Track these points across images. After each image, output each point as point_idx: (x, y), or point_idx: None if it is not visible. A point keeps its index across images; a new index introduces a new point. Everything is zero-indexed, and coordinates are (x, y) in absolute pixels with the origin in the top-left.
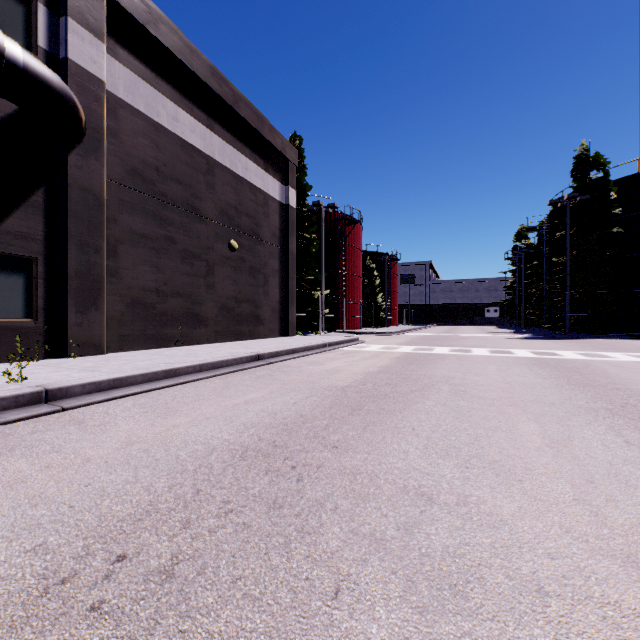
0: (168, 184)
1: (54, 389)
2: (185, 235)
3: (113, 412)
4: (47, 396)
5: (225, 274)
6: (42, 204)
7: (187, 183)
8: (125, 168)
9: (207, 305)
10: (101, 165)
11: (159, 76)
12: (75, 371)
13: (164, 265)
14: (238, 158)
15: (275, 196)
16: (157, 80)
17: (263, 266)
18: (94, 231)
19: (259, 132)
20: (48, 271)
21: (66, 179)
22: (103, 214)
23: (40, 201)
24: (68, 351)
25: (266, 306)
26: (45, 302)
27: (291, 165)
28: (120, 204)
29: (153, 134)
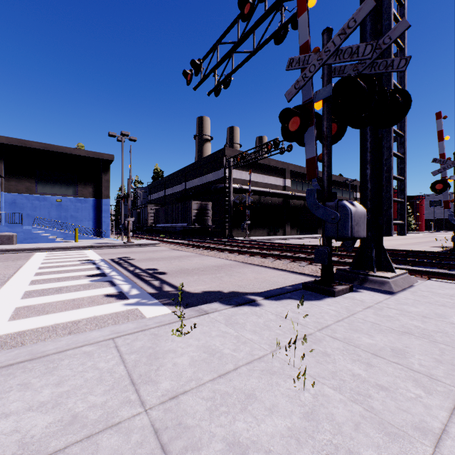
0: None
1: None
2: None
3: None
4: None
5: None
6: None
7: None
8: None
9: None
10: None
11: None
12: None
13: None
14: None
15: None
16: None
17: None
18: None
19: None
20: None
21: None
22: None
23: None
24: None
25: None
26: None
27: None
28: None
29: None
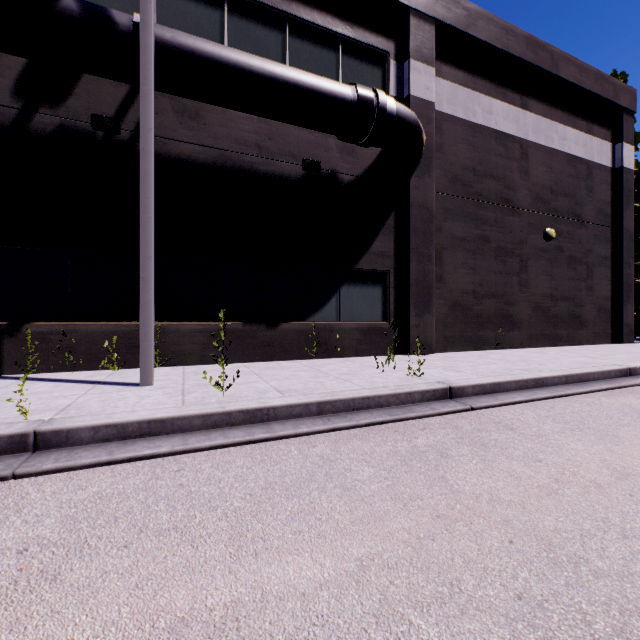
0: (482, 182)
1: (454, 387)
2: (498, 232)
3: (528, 421)
4: (450, 393)
5: (538, 269)
6: (392, 226)
7: (499, 176)
8: (447, 177)
9: (519, 305)
10: (431, 180)
11: (474, 75)
12: (441, 370)
13: (479, 266)
14: (553, 130)
15: (601, 161)
16: (473, 80)
17: (584, 254)
18: (427, 242)
19: (581, 87)
20: (396, 281)
21: (408, 200)
22: (433, 225)
23: (391, 224)
24: (410, 349)
25: (588, 304)
26: (394, 307)
27: (625, 113)
28: (443, 213)
29: (469, 136)
